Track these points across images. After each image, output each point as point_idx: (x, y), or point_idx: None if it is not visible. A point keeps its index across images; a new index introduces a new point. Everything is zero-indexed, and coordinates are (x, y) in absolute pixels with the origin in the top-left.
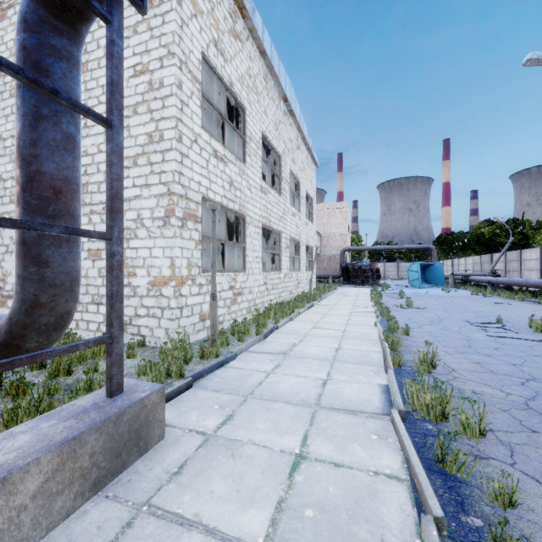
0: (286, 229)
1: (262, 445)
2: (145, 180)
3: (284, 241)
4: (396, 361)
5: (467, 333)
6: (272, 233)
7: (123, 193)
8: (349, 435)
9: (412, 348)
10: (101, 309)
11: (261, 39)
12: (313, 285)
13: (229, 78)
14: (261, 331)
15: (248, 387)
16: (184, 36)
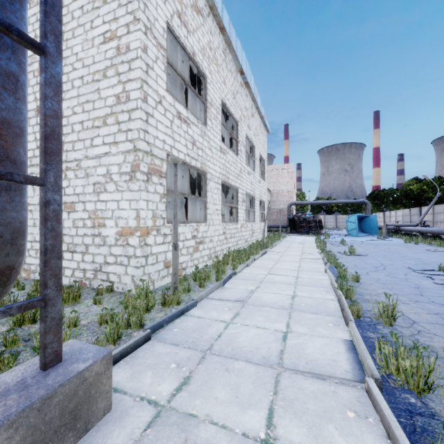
0: (242, 185)
1: (221, 425)
2: (113, 138)
3: (240, 196)
4: (355, 311)
5: (413, 280)
6: (230, 189)
7: (61, 133)
8: (321, 411)
9: (365, 296)
10: (75, 257)
11: (220, 16)
12: (265, 234)
13: (191, 48)
14: (220, 277)
15: (207, 340)
16: (149, 4)
